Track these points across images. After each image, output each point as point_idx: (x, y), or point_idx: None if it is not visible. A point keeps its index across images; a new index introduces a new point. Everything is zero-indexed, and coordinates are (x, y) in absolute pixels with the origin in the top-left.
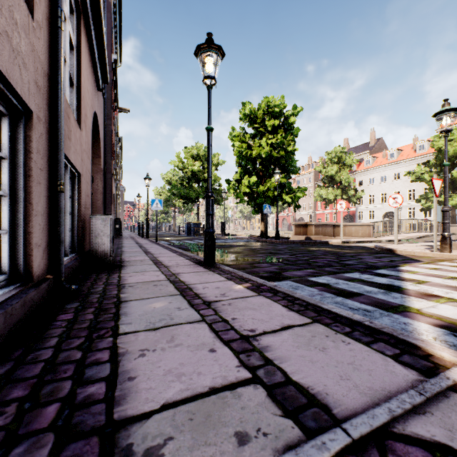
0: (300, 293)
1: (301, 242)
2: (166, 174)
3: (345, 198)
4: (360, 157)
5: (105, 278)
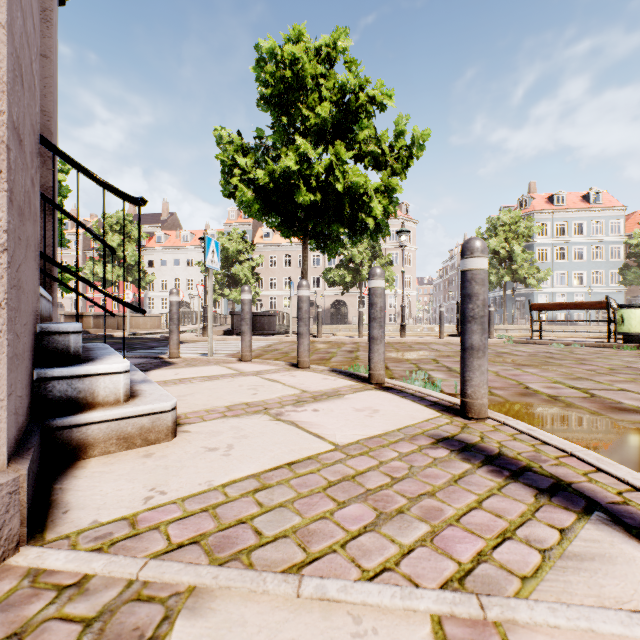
0: None
1: None
2: None
3: (132, 280)
4: (152, 230)
5: None
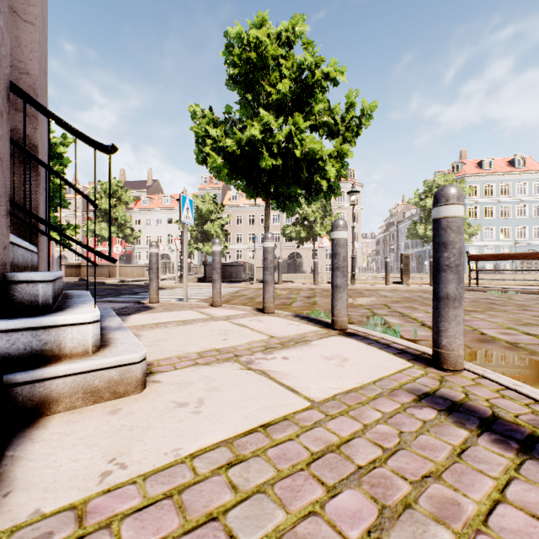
0: None
1: (76, 283)
2: None
3: (122, 236)
4: (138, 194)
5: None
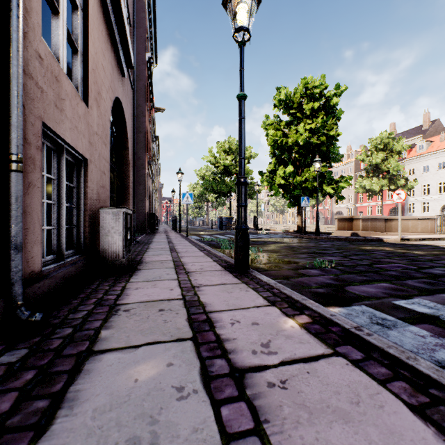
0: (399, 338)
1: (348, 239)
2: (199, 170)
3: (393, 188)
4: (411, 142)
5: (104, 290)
